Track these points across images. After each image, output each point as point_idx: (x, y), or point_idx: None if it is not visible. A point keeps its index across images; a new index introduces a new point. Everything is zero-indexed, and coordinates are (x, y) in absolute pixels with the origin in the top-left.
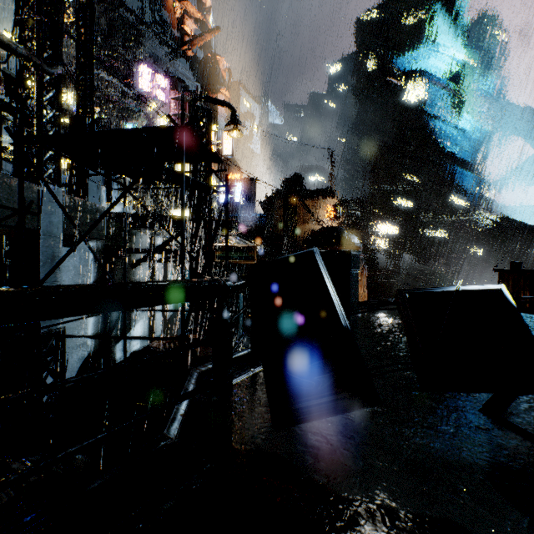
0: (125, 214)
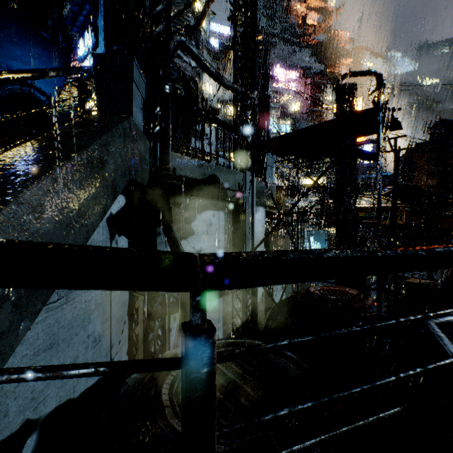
0: (297, 187)
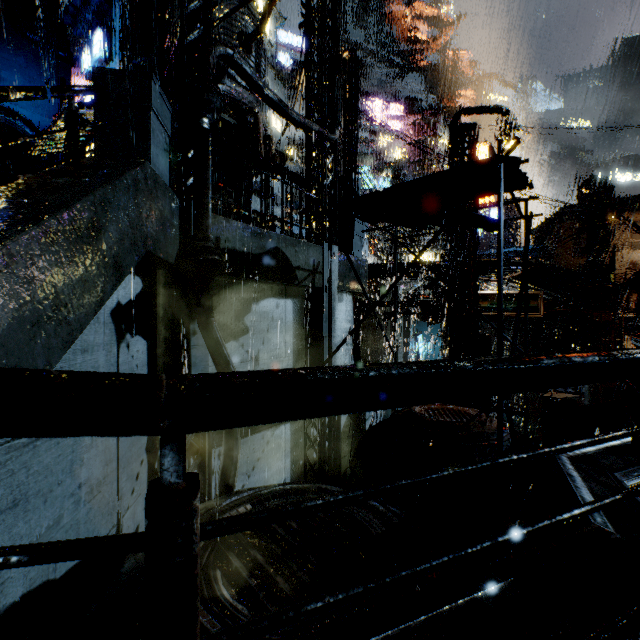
0: (395, 266)
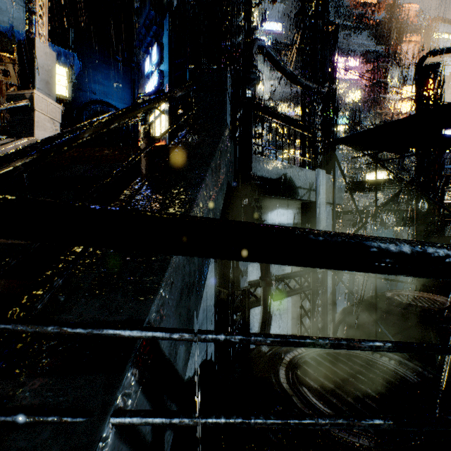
0: (376, 183)
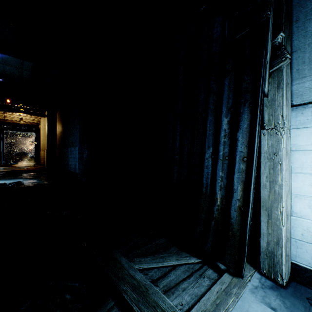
0: None
